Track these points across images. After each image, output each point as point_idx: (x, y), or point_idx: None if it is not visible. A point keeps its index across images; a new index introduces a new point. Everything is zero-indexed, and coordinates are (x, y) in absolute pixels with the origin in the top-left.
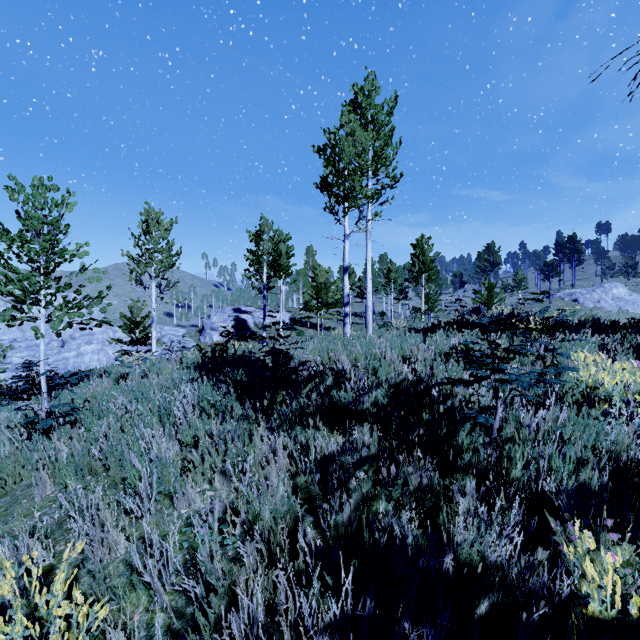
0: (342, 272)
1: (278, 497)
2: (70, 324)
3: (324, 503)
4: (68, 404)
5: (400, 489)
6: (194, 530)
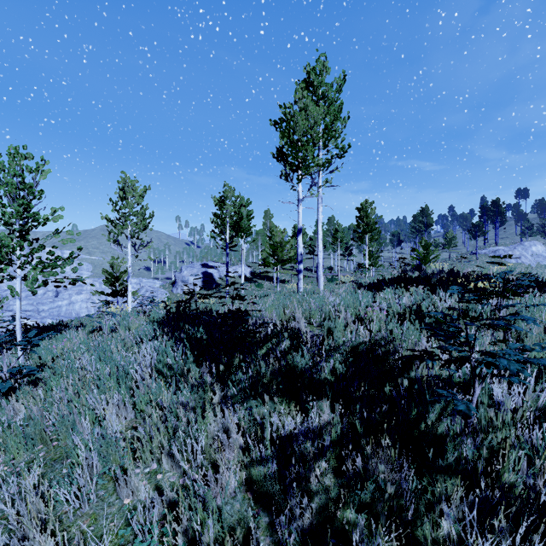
0: (295, 232)
1: (230, 489)
2: (45, 282)
3: (282, 514)
4: (28, 366)
5: (371, 493)
6: (134, 530)
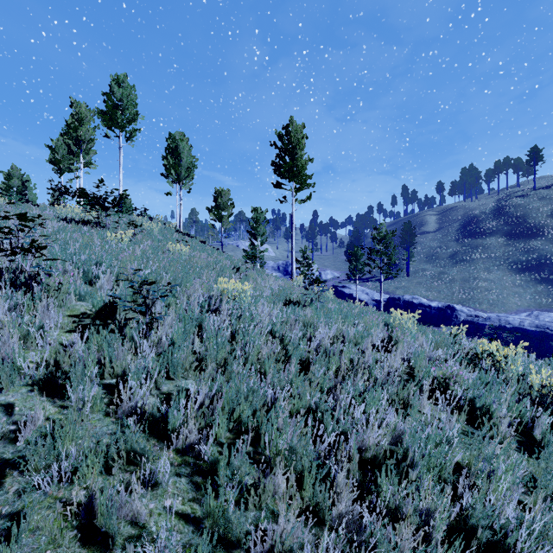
0: None
1: None
2: None
3: None
4: None
5: None
6: None
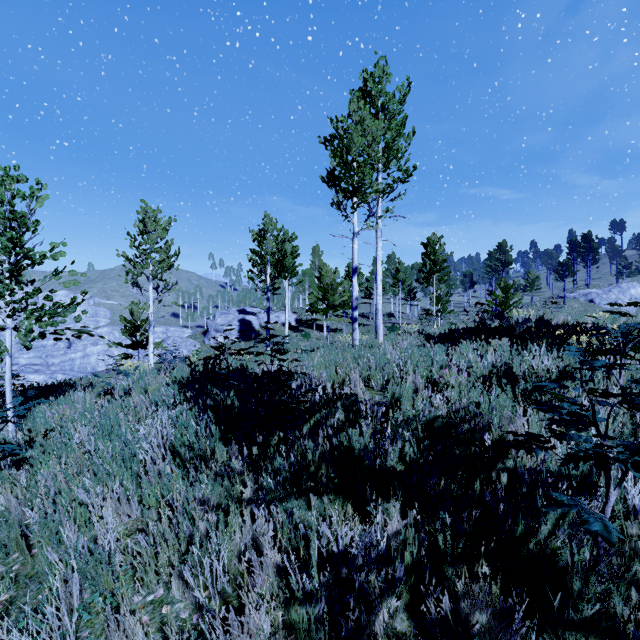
0: (349, 272)
1: (261, 635)
2: (43, 334)
3: None
4: (7, 445)
5: None
6: None
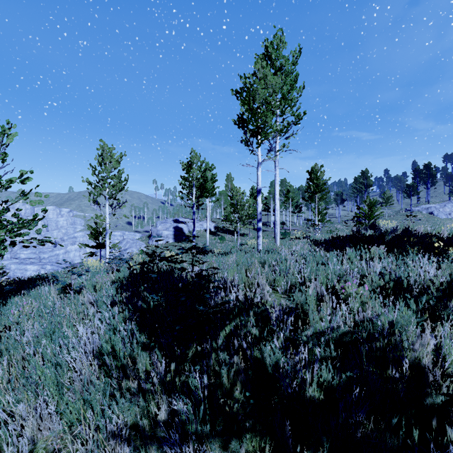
0: (253, 193)
1: None
2: (14, 243)
3: None
4: None
5: None
6: None
